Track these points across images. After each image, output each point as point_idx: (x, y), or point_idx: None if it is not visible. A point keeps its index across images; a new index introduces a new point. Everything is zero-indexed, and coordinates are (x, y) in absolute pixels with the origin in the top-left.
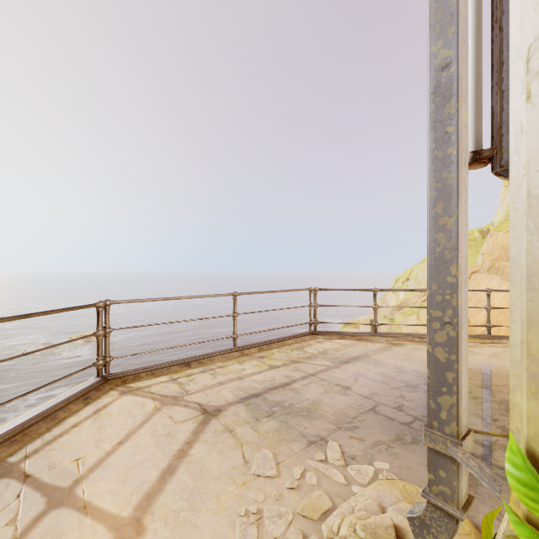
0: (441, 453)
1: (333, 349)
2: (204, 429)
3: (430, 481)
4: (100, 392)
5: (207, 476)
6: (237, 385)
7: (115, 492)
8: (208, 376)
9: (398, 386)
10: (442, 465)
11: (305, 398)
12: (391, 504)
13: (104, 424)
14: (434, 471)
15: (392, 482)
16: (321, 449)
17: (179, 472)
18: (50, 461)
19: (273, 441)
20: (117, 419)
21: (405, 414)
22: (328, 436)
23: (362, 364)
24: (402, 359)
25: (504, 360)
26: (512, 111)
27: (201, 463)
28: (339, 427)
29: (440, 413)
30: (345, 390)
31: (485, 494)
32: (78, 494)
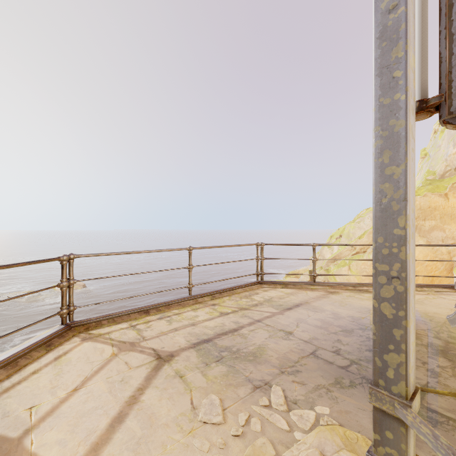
0: (388, 413)
1: (278, 297)
2: (156, 375)
3: (376, 441)
4: (63, 338)
5: (155, 423)
6: (190, 331)
7: (63, 442)
8: (164, 323)
9: (335, 330)
10: (389, 426)
11: (251, 343)
12: (332, 453)
13: (62, 371)
14: (380, 431)
15: (333, 429)
16: (265, 394)
17: (129, 419)
18: (4, 409)
19: (220, 386)
20: (75, 366)
21: (342, 358)
22: (272, 381)
23: (303, 310)
24: (338, 305)
25: (427, 306)
26: None
27: (151, 410)
28: (283, 371)
29: (386, 371)
30: (288, 335)
31: (421, 439)
32: (26, 445)
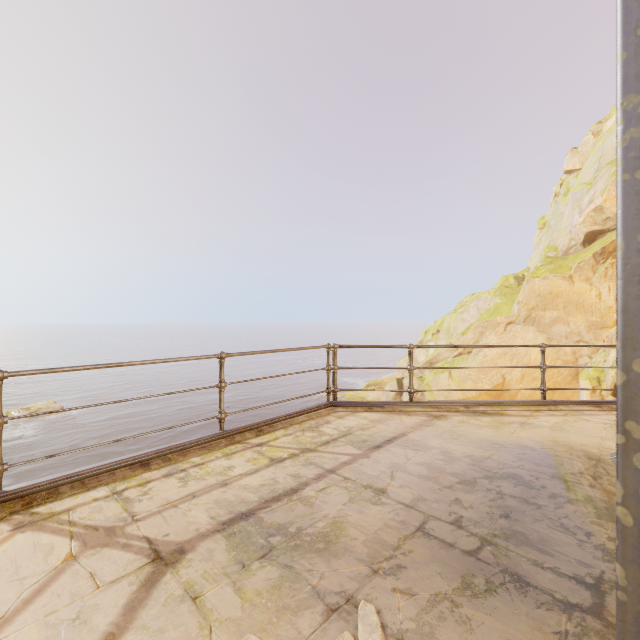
0: None
1: (359, 428)
2: (147, 598)
3: None
4: None
5: None
6: (218, 497)
7: None
8: (174, 484)
9: (450, 483)
10: None
11: (321, 515)
12: None
13: None
14: None
15: None
16: (348, 623)
17: None
18: None
19: (267, 614)
20: None
21: (468, 534)
22: (359, 592)
23: (398, 449)
24: (449, 438)
25: (569, 433)
26: None
27: None
28: (375, 569)
29: None
30: (379, 495)
31: None
32: None
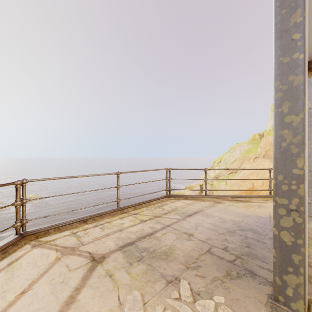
0: None
1: (181, 207)
2: (91, 275)
3: None
4: (16, 246)
5: None
6: (118, 236)
7: None
8: (98, 230)
9: (223, 232)
10: None
11: (164, 244)
12: None
13: (13, 276)
14: None
15: None
16: (176, 287)
17: None
18: None
19: (141, 283)
20: (25, 270)
21: (230, 254)
22: (180, 275)
23: (199, 216)
24: (223, 212)
25: None
26: None
27: (85, 308)
28: (188, 267)
29: (286, 289)
30: (190, 236)
31: None
32: None
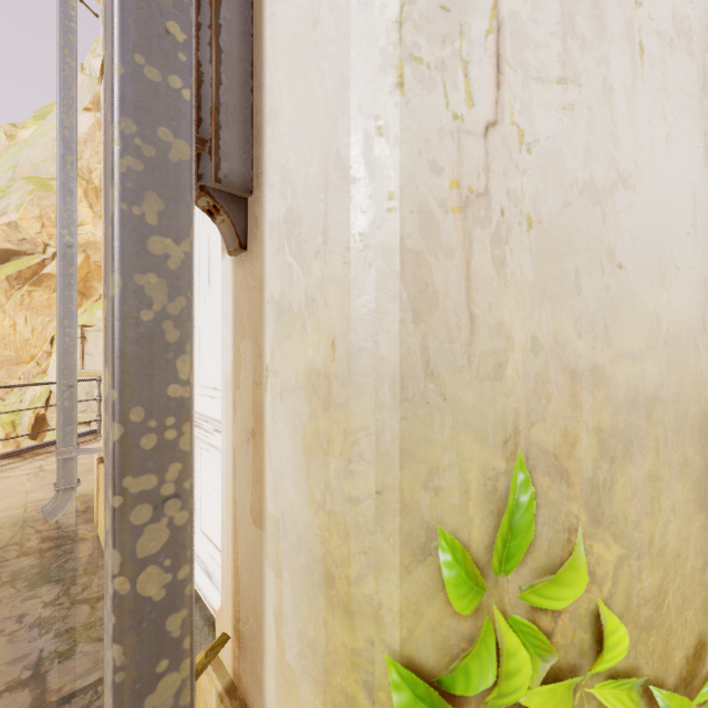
0: None
1: None
2: None
3: None
4: None
5: None
6: None
7: None
8: None
9: None
10: None
11: None
12: None
13: None
14: None
15: None
16: None
17: None
18: None
19: None
20: None
21: None
22: None
23: None
24: None
25: None
26: (358, 89)
27: None
28: None
29: None
30: None
31: None
32: None
